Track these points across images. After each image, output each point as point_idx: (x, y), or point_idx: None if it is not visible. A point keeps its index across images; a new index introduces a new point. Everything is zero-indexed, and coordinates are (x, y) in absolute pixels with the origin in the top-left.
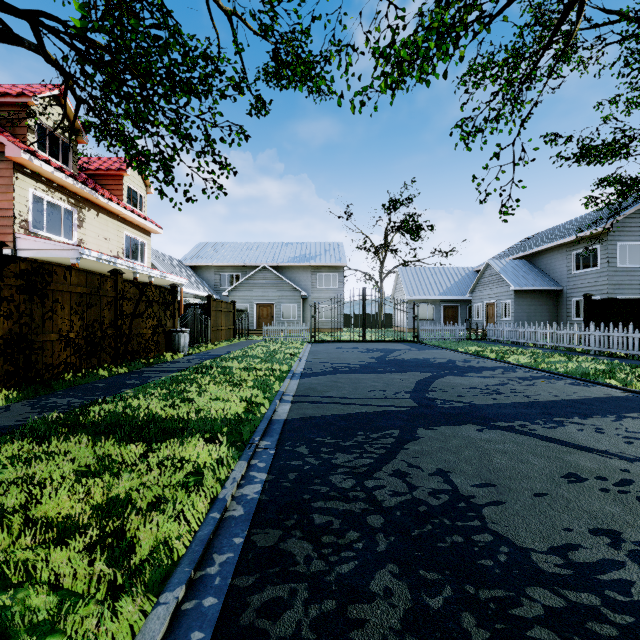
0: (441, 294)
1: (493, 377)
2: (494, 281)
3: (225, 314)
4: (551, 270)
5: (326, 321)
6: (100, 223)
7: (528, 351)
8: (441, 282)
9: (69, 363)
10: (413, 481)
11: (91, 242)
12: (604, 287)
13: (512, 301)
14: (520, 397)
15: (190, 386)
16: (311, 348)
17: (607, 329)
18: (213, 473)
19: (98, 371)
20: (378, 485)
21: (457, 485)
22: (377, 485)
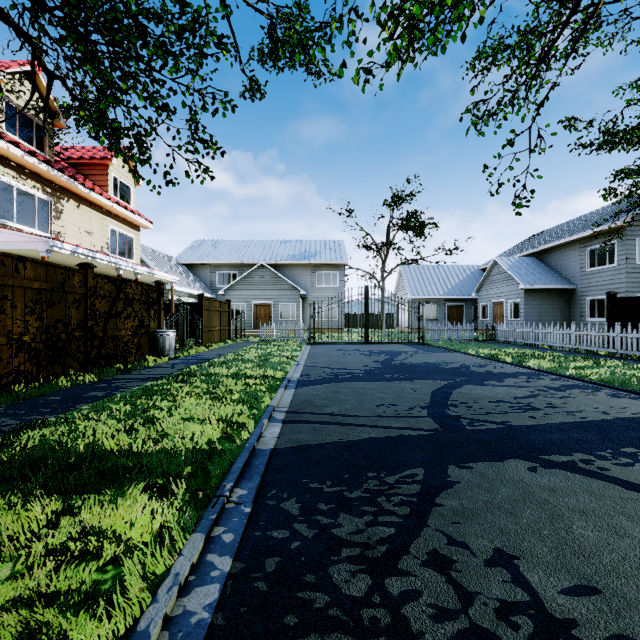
0: (446, 293)
1: (519, 386)
2: (502, 279)
3: (219, 314)
4: (563, 268)
5: (326, 321)
6: (81, 215)
7: (546, 354)
8: (445, 281)
9: (22, 371)
10: (463, 580)
11: (70, 235)
12: (622, 285)
13: (522, 300)
14: (562, 415)
15: (162, 400)
16: (310, 350)
17: (633, 330)
18: (143, 567)
19: (58, 380)
20: (408, 590)
21: (537, 590)
22: (407, 590)
